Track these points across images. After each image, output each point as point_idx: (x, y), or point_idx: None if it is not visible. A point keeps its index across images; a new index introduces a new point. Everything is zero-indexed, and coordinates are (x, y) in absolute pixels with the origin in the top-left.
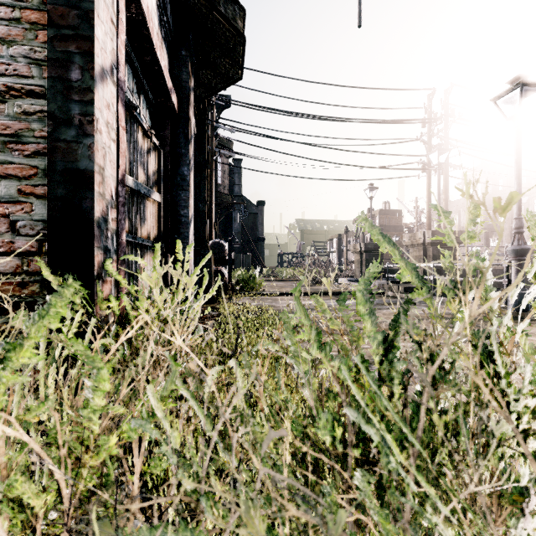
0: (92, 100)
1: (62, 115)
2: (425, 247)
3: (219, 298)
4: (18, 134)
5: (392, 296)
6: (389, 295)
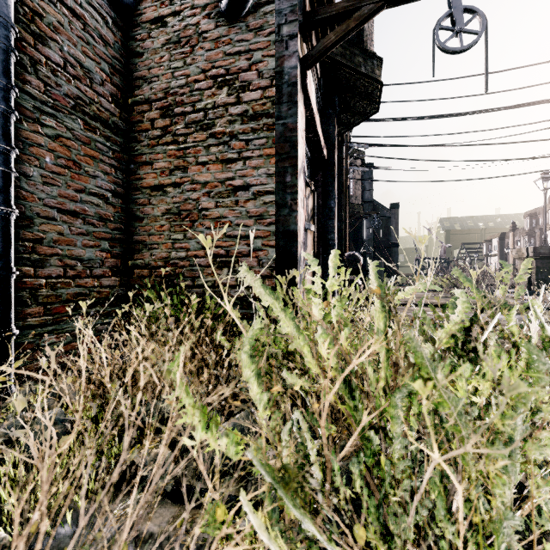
0: (297, 191)
1: (282, 202)
2: None
3: None
4: (261, 215)
5: None
6: None
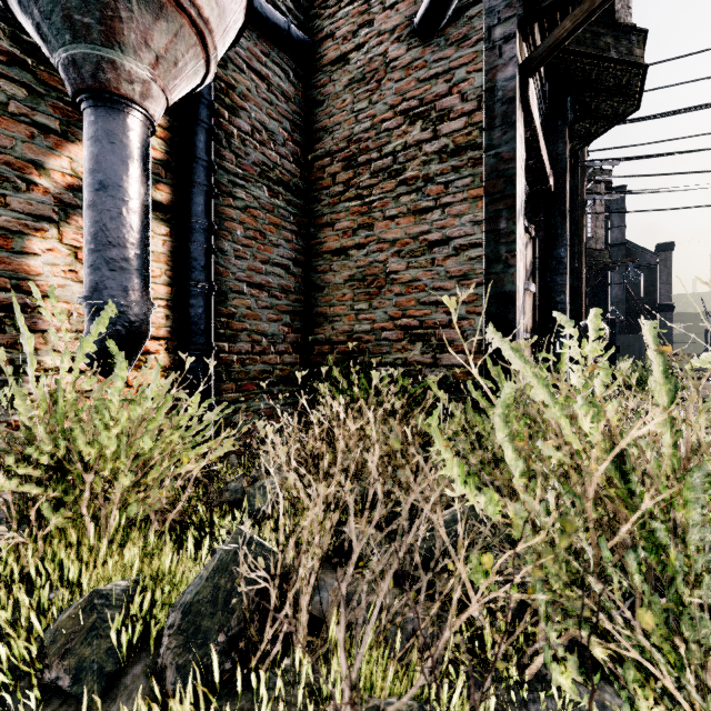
0: (514, 240)
1: (493, 256)
2: None
3: None
4: (465, 274)
5: None
6: None
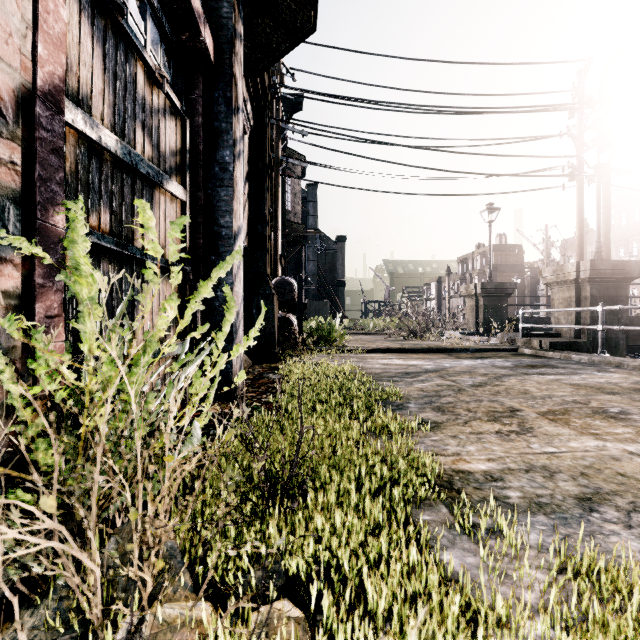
0: None
1: None
2: (578, 285)
3: (285, 355)
4: None
5: (531, 355)
6: (526, 353)
